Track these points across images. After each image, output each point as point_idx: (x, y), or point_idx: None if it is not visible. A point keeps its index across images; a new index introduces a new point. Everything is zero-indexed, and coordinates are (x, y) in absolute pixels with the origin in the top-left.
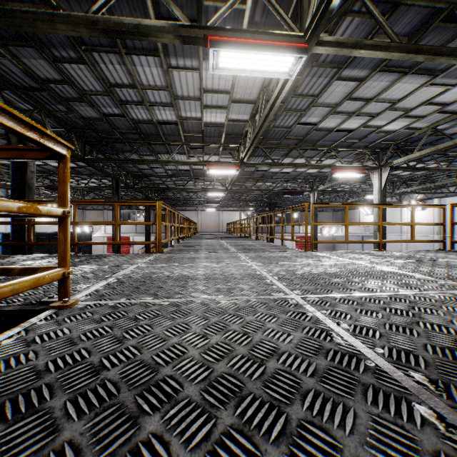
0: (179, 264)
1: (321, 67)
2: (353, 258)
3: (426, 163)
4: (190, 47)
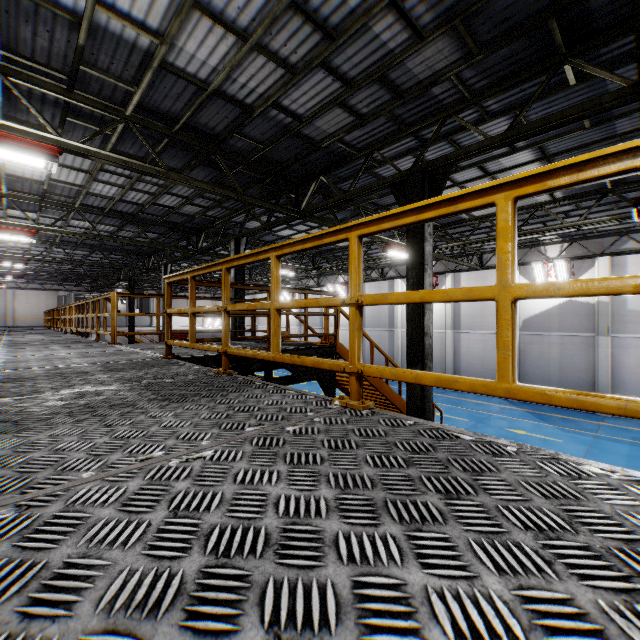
0: (93, 352)
1: None
2: None
3: None
4: (103, 44)
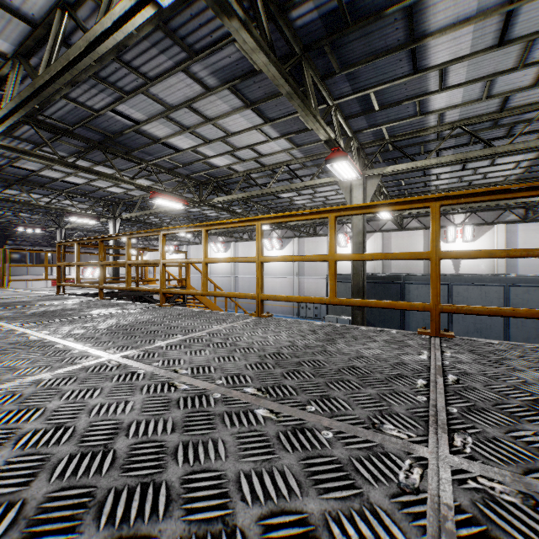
0: None
1: (18, 140)
2: (34, 290)
3: (162, 218)
4: None
